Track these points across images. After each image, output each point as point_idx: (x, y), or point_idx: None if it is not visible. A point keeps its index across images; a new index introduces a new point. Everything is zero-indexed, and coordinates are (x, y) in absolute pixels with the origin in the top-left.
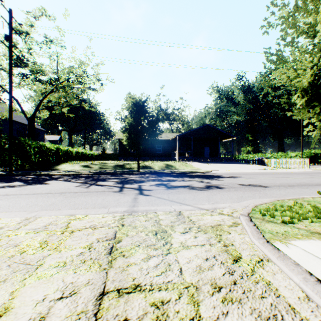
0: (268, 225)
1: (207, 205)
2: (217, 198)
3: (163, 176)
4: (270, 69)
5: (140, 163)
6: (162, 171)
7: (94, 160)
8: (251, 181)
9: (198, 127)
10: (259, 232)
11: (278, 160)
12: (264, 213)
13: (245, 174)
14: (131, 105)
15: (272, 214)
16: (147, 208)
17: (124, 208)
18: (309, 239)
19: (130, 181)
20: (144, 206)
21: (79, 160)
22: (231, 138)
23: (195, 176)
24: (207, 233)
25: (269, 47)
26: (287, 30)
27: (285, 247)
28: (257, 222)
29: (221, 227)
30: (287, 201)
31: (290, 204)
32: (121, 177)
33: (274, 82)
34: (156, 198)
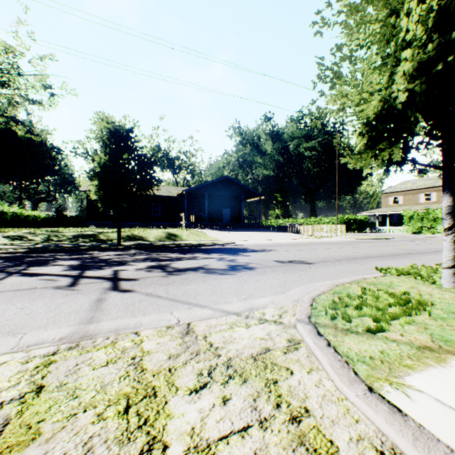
0: (350, 341)
1: (237, 304)
2: (251, 288)
3: (161, 252)
4: (322, 92)
5: (124, 232)
6: (161, 243)
7: (39, 227)
8: (289, 255)
9: (215, 180)
10: (344, 364)
11: (313, 227)
12: (334, 314)
13: (279, 246)
14: (106, 132)
15: (346, 315)
16: (119, 324)
17: (63, 331)
18: (427, 366)
19: (100, 264)
20: (114, 320)
21: (6, 226)
22: (259, 197)
23: (212, 251)
24: (248, 383)
25: (322, 57)
26: (352, 28)
27: (407, 401)
28: (330, 336)
29: (273, 358)
30: (349, 287)
31: (360, 293)
32: (85, 256)
33: (329, 110)
34: (144, 296)
